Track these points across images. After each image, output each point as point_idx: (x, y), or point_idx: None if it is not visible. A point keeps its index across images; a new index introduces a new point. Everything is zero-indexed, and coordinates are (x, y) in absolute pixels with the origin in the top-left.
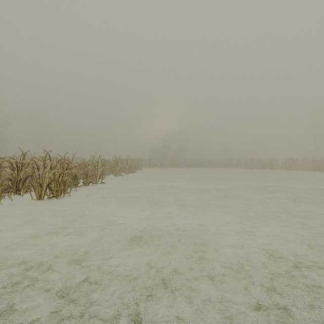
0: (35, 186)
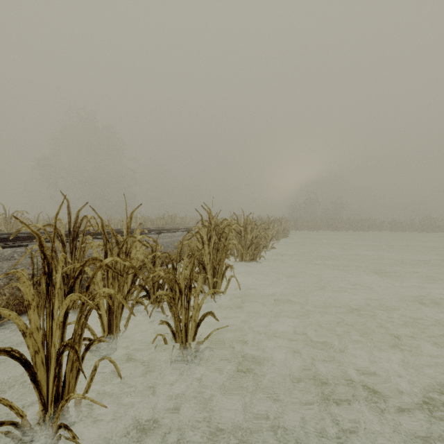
0: (238, 248)
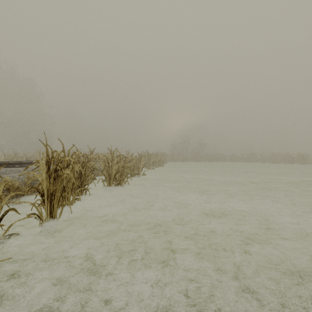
0: (106, 175)
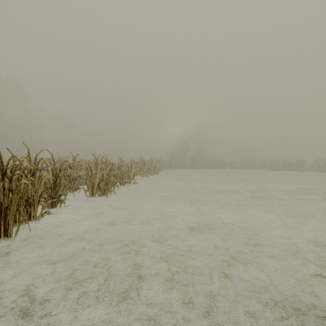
0: (88, 184)
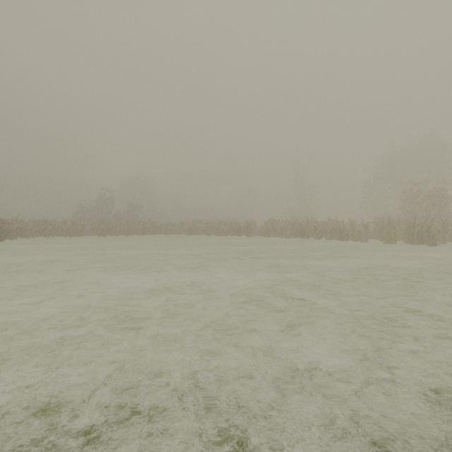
0: None
